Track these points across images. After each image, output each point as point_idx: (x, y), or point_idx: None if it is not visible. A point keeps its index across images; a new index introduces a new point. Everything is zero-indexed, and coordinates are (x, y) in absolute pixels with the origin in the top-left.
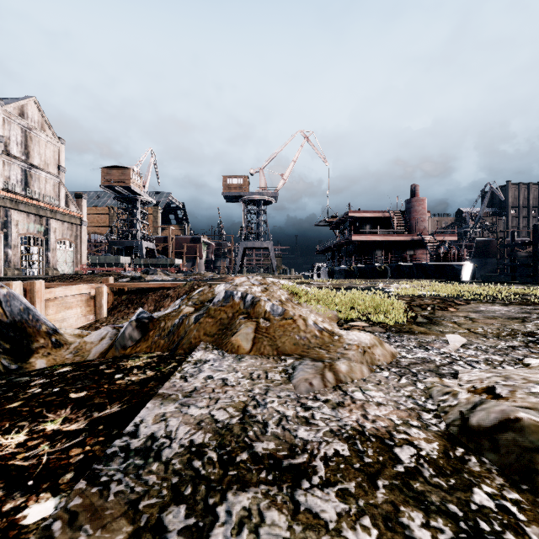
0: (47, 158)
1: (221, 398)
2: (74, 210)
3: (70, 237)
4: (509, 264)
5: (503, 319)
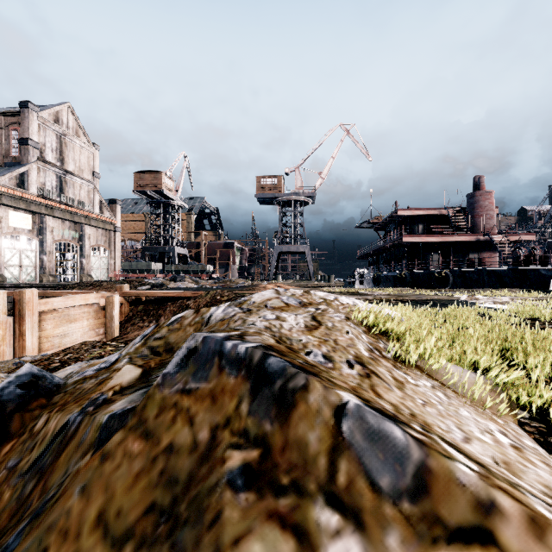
0: (82, 164)
1: None
2: (108, 216)
3: (104, 244)
4: None
5: None
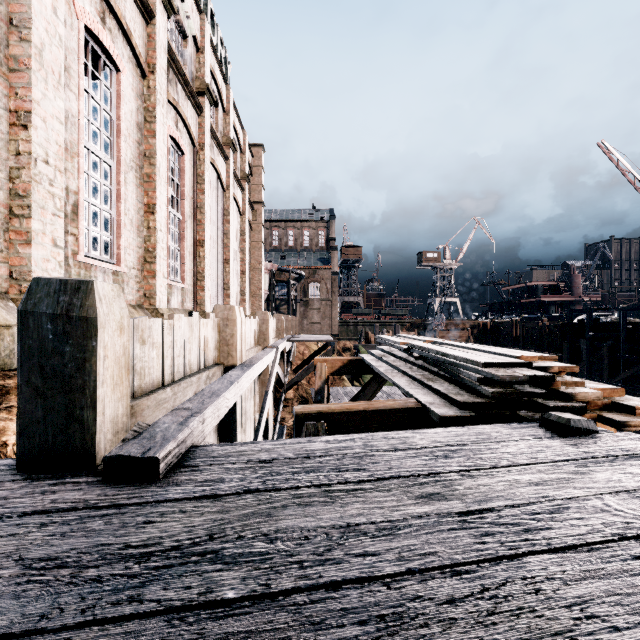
0: None
1: None
2: None
3: None
4: (637, 314)
5: None
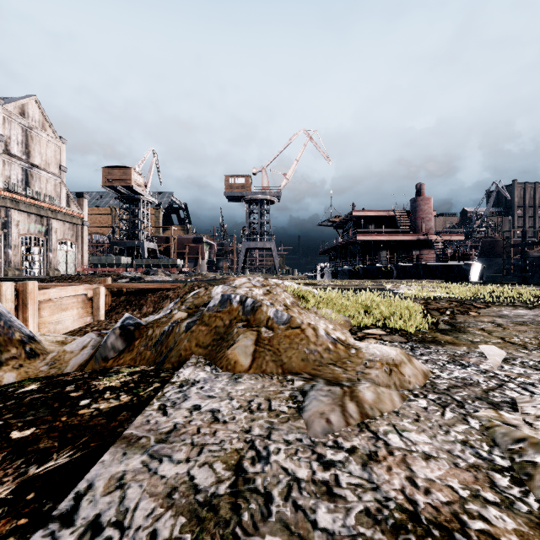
0: (48, 158)
1: (208, 445)
2: (75, 211)
3: (71, 238)
4: (519, 265)
5: (535, 325)
